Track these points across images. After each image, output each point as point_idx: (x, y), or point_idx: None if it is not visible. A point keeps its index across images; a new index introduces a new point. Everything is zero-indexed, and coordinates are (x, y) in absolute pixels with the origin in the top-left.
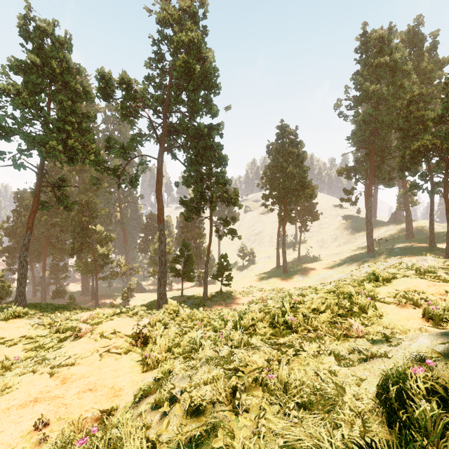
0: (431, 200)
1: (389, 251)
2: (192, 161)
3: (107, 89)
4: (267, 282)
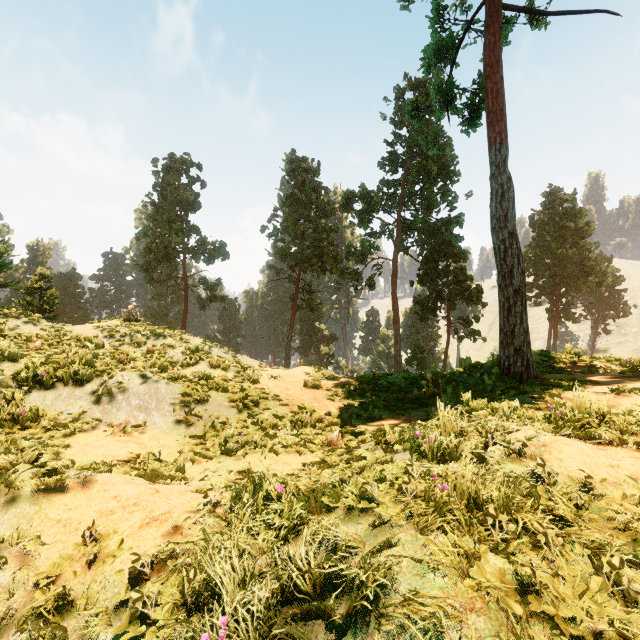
0: None
1: None
2: (427, 259)
3: (349, 204)
4: None
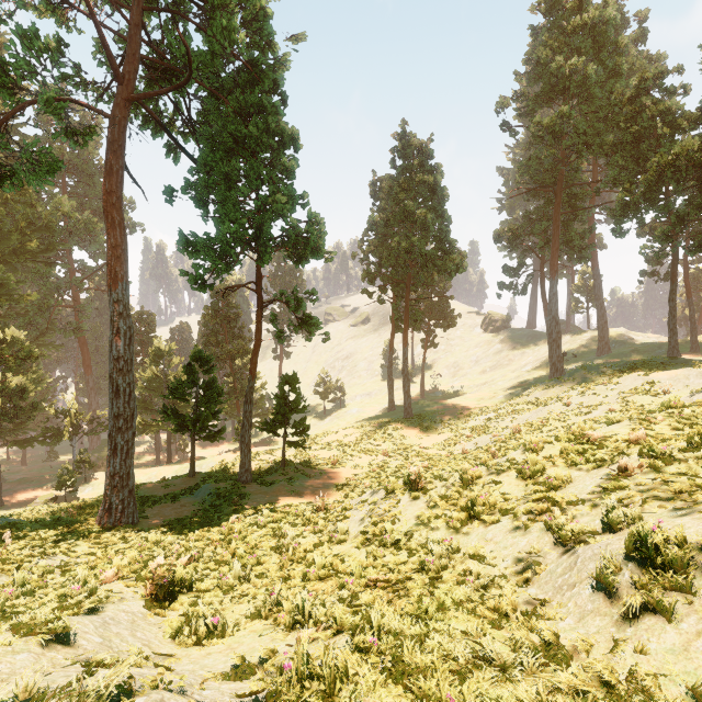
0: (672, 274)
1: (598, 369)
2: (211, 143)
3: None
4: (378, 435)
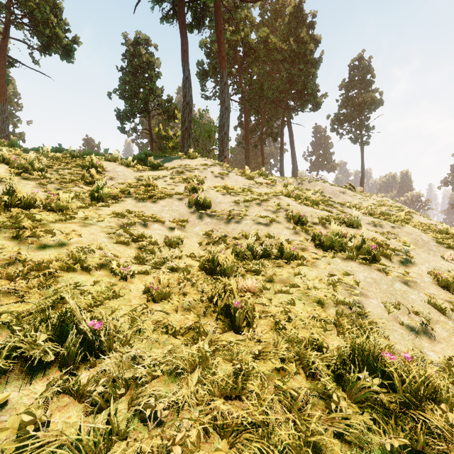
0: None
1: None
2: None
3: None
4: None
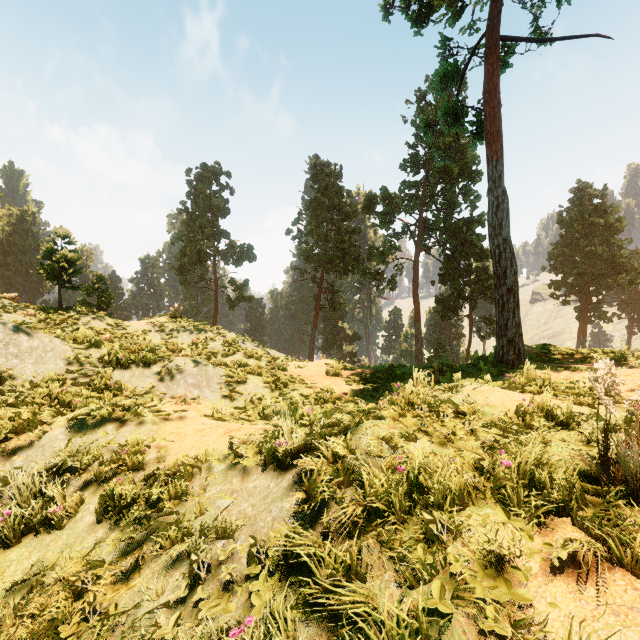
0: None
1: None
2: (449, 258)
3: (371, 206)
4: None
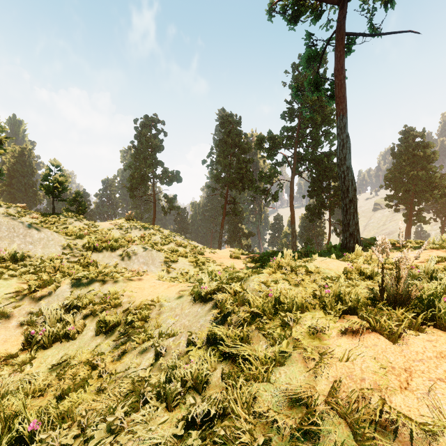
0: None
1: None
2: (315, 180)
3: (260, 144)
4: None
